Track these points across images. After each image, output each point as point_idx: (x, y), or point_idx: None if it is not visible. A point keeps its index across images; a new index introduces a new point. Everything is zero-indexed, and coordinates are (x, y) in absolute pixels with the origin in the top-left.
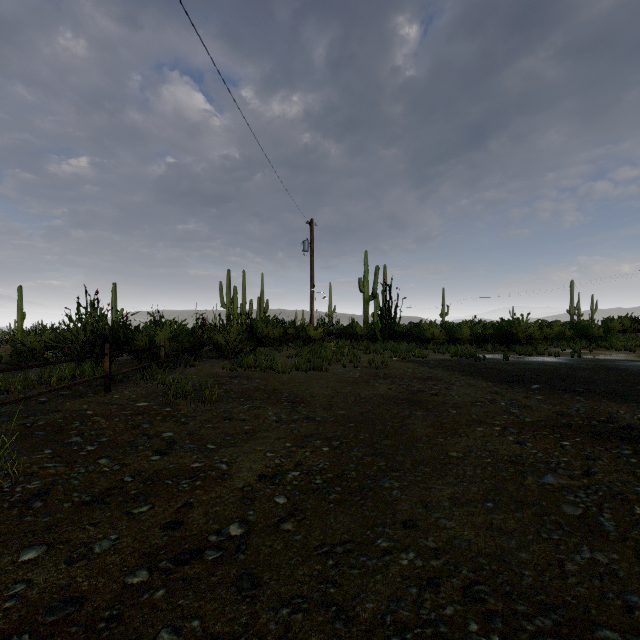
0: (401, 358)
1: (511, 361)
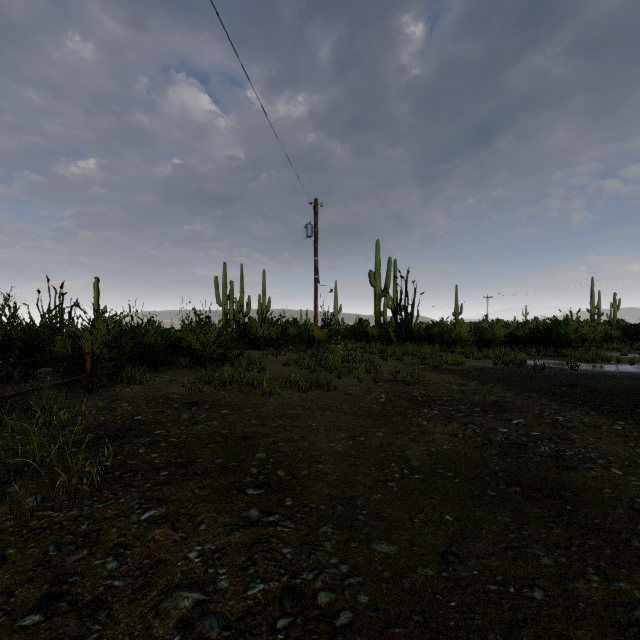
0: (430, 366)
1: (582, 371)
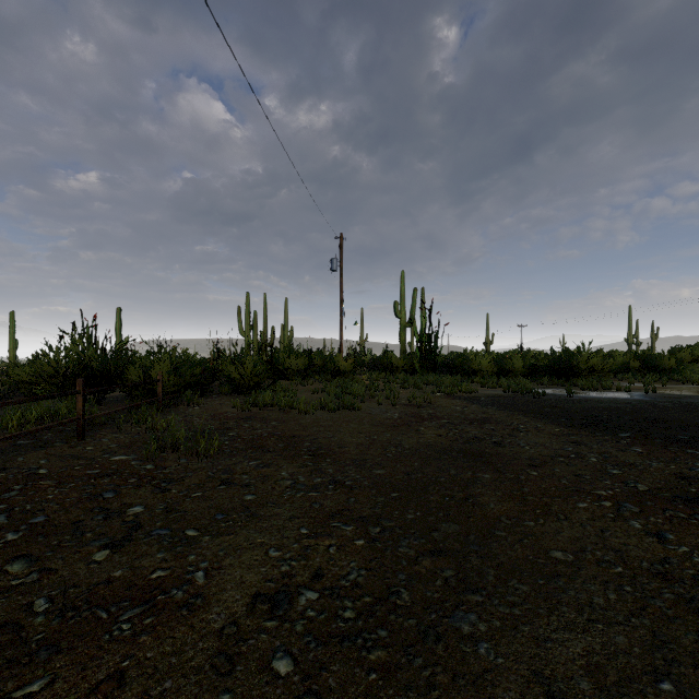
0: (445, 394)
1: (576, 397)
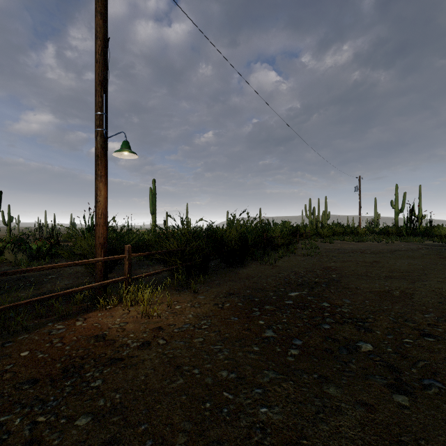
0: (406, 242)
1: None
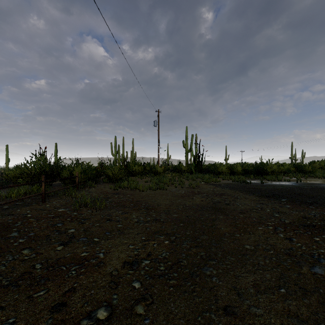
0: (206, 182)
1: (265, 184)
